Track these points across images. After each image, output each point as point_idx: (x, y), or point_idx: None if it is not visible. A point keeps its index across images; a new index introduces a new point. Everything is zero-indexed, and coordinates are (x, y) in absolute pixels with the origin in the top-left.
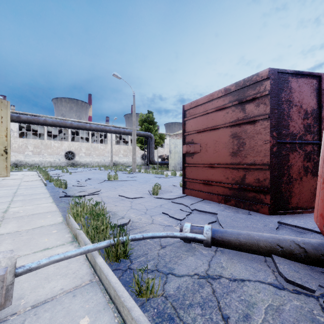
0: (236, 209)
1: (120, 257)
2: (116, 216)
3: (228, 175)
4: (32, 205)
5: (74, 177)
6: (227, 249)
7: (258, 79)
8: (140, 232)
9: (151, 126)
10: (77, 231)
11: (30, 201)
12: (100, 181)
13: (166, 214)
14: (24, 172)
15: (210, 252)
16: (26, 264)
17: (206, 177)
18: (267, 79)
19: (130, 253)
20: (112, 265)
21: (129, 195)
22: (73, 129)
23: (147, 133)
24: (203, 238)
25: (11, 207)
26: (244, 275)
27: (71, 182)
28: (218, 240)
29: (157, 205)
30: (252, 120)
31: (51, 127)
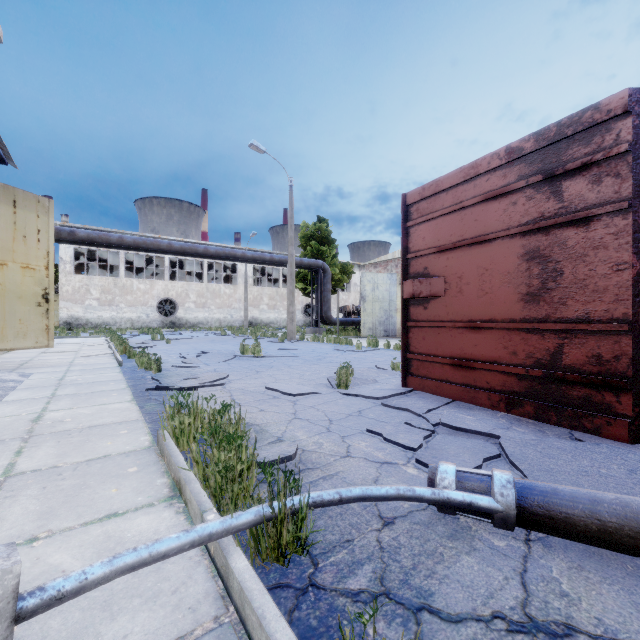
0: (537, 425)
1: (288, 554)
2: (266, 437)
3: (516, 346)
4: (90, 407)
5: (174, 349)
6: (557, 538)
7: (600, 118)
8: (326, 479)
9: (325, 248)
10: (181, 474)
11: (88, 398)
12: (227, 358)
13: (377, 435)
14: (83, 339)
15: (515, 543)
16: (50, 582)
17: (459, 350)
18: (622, 115)
19: (312, 542)
20: (267, 572)
21: (288, 387)
22: (173, 257)
23: (316, 261)
24: (495, 507)
25: (50, 409)
26: (639, 627)
27: (169, 359)
28: (537, 513)
29: (350, 411)
30: (581, 217)
31: (132, 253)
